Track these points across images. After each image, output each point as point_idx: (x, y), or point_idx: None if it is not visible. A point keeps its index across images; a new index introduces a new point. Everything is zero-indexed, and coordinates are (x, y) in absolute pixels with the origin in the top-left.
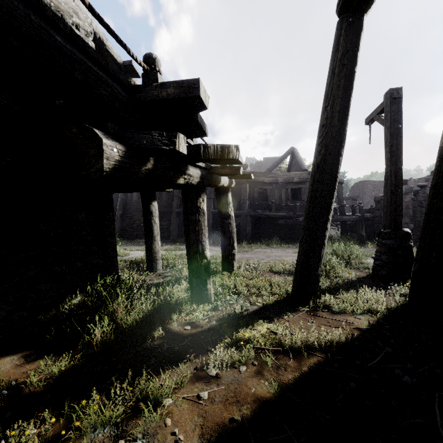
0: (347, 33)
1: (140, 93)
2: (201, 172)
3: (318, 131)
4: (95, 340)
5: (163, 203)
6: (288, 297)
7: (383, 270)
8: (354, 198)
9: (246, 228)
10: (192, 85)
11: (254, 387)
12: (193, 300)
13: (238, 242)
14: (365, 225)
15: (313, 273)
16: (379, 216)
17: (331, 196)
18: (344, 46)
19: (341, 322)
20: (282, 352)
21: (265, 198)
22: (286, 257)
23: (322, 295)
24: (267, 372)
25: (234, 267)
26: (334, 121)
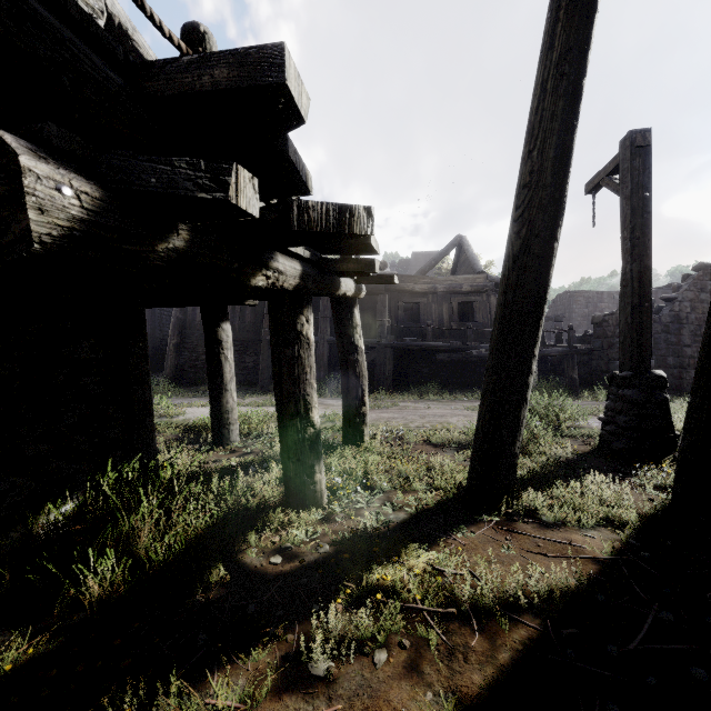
0: (570, 16)
1: (153, 78)
2: (301, 268)
3: (516, 197)
4: (88, 596)
5: (246, 325)
6: (461, 494)
7: (620, 441)
8: (557, 318)
9: (384, 368)
10: (267, 59)
11: (404, 707)
12: (289, 503)
13: (371, 391)
14: (577, 363)
15: (507, 451)
16: (600, 347)
17: (538, 314)
18: (564, 40)
19: (561, 546)
20: (456, 616)
21: (415, 318)
22: (453, 418)
23: (521, 490)
24: (430, 666)
25: (365, 437)
26: (545, 177)
